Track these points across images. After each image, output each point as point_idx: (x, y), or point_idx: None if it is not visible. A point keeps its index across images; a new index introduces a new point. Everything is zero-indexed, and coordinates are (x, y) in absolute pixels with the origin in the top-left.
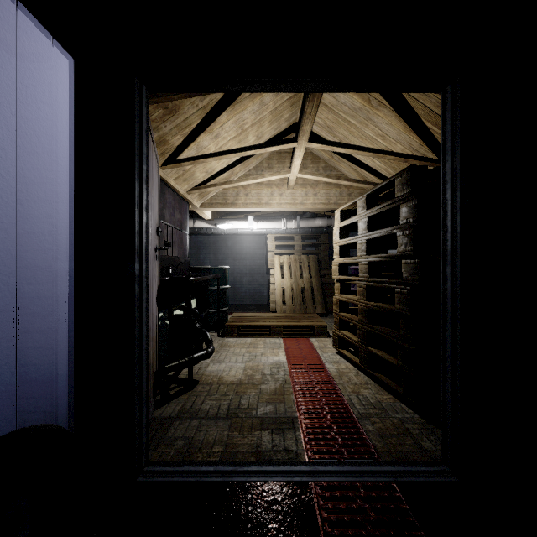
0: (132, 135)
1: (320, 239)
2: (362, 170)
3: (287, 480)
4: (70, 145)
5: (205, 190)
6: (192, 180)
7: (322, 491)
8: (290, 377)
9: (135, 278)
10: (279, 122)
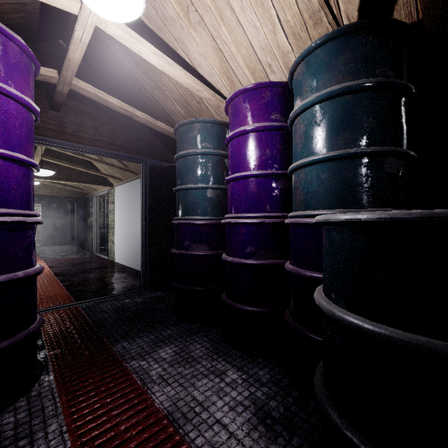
0: None
1: None
2: None
3: None
4: None
5: None
6: None
7: None
8: None
9: None
10: None
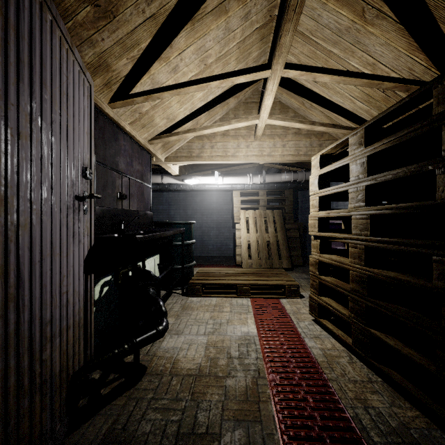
0: None
1: (285, 194)
2: (337, 116)
3: None
4: None
5: (168, 139)
6: (152, 128)
7: None
8: (264, 363)
9: None
10: (247, 63)
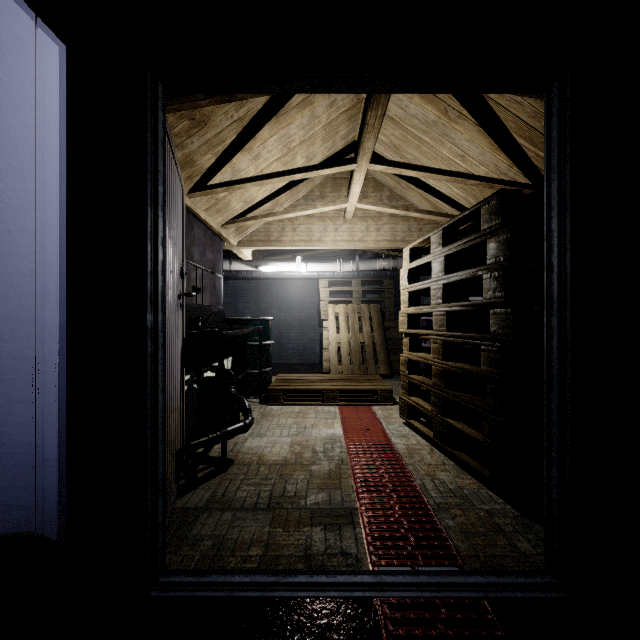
0: (144, 147)
1: (384, 284)
2: (436, 200)
3: (345, 595)
4: (61, 159)
5: (244, 223)
6: (227, 212)
7: (391, 611)
8: (348, 455)
9: (147, 333)
10: (334, 141)
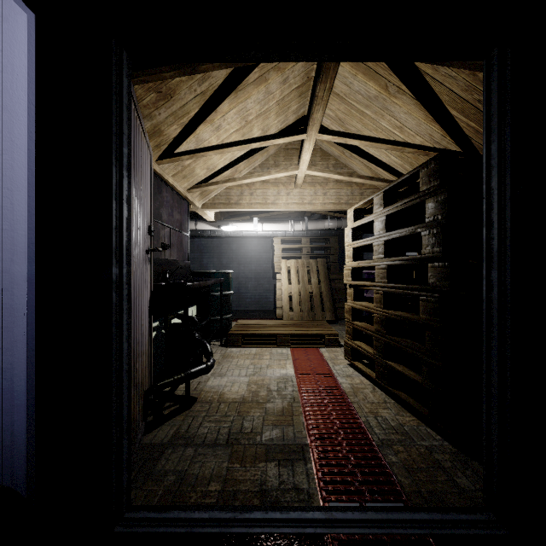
0: (109, 110)
1: (330, 242)
2: (376, 167)
3: (297, 532)
4: (29, 120)
5: (207, 188)
6: (192, 178)
7: None
8: (299, 393)
9: (112, 285)
10: (287, 115)
